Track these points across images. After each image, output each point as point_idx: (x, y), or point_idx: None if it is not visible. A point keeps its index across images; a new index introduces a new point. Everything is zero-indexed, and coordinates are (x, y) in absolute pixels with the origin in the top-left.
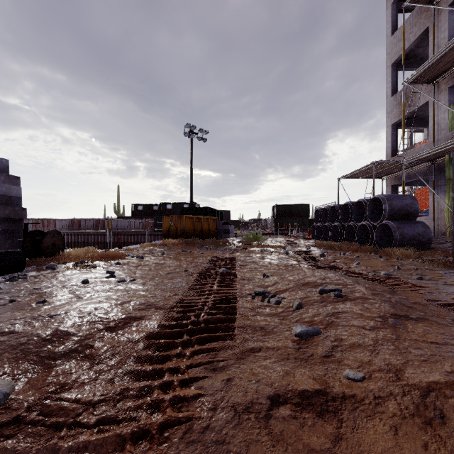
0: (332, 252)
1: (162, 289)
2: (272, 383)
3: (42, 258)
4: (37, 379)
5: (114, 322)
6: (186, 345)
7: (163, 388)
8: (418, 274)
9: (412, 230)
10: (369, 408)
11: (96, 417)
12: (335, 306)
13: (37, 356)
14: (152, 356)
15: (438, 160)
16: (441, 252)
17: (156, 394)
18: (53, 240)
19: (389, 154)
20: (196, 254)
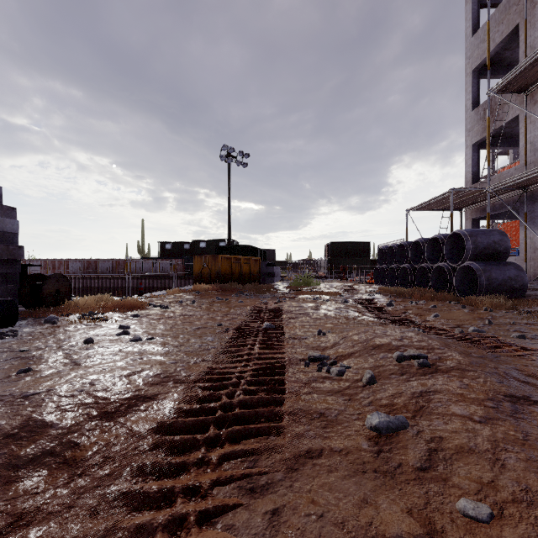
0: (401, 300)
1: (186, 353)
2: (344, 521)
3: (43, 308)
4: None
5: (114, 404)
6: (213, 444)
7: (171, 527)
8: (516, 331)
9: (502, 274)
10: None
11: None
12: (421, 380)
13: None
14: (161, 464)
15: (532, 187)
16: None
17: None
18: (57, 285)
19: (470, 181)
20: (233, 303)
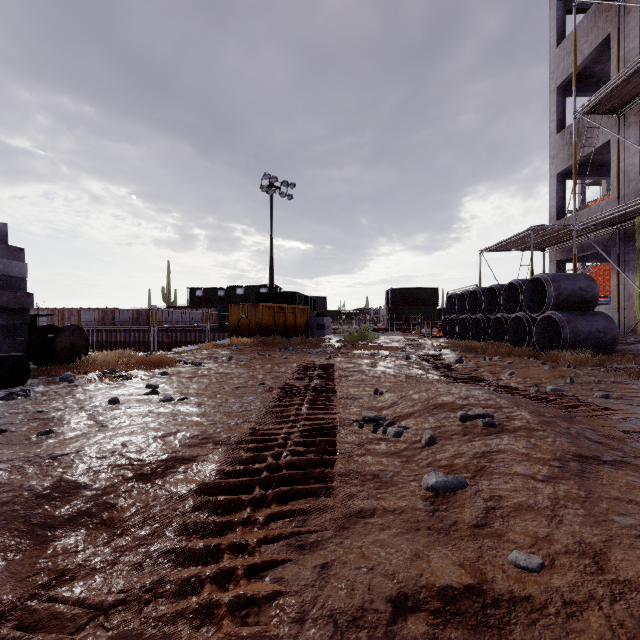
0: (472, 356)
1: (225, 413)
2: (394, 573)
3: (56, 365)
4: (22, 563)
5: (150, 466)
6: (259, 505)
7: (219, 580)
8: (601, 390)
9: (589, 325)
10: (558, 624)
11: (108, 634)
12: (485, 441)
13: (25, 523)
14: (205, 524)
15: (625, 225)
16: (632, 357)
17: (207, 592)
18: (72, 339)
19: (554, 217)
20: (277, 359)
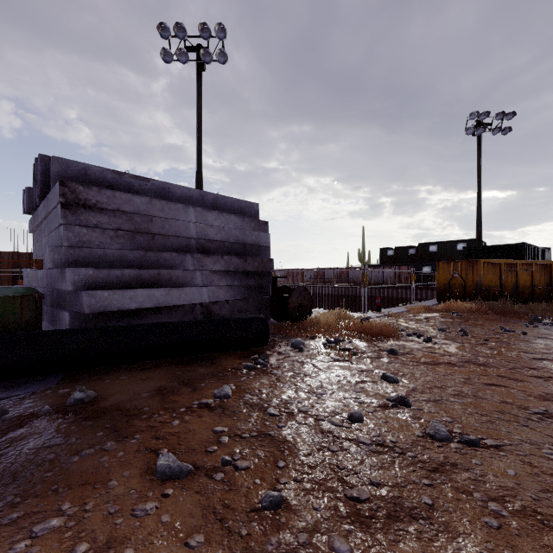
0: None
1: None
2: None
3: (288, 324)
4: None
5: None
6: None
7: None
8: None
9: None
10: None
11: None
12: None
13: None
14: None
15: None
16: None
17: None
18: (300, 299)
19: None
20: (548, 343)
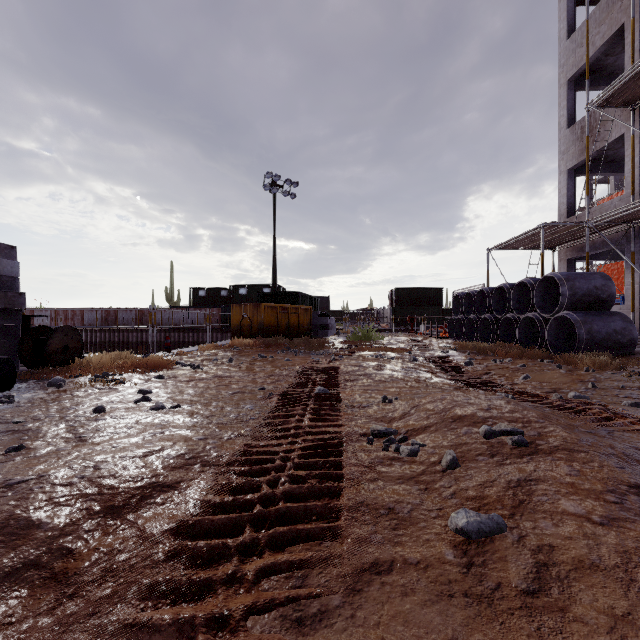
0: (482, 358)
1: (218, 425)
2: None
3: (48, 368)
4: None
5: (123, 495)
6: (249, 552)
7: None
8: (628, 397)
9: (606, 326)
10: None
11: None
12: (518, 465)
13: None
14: (178, 583)
15: (639, 221)
16: None
17: None
18: (65, 340)
19: (564, 214)
20: (279, 361)
